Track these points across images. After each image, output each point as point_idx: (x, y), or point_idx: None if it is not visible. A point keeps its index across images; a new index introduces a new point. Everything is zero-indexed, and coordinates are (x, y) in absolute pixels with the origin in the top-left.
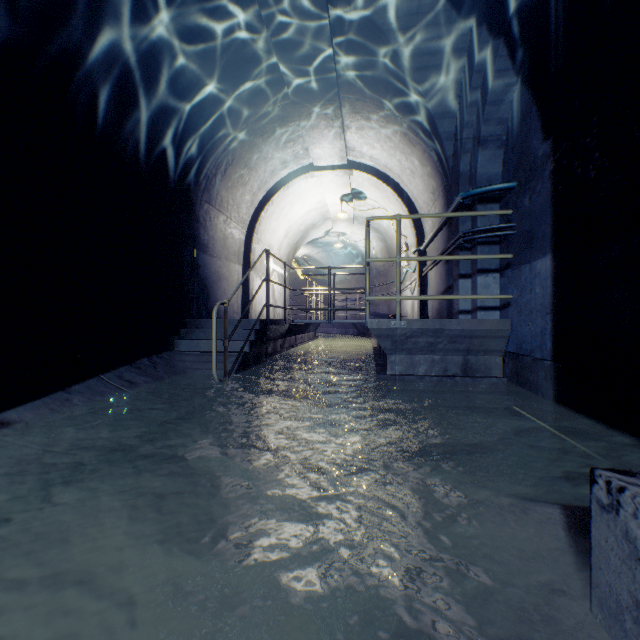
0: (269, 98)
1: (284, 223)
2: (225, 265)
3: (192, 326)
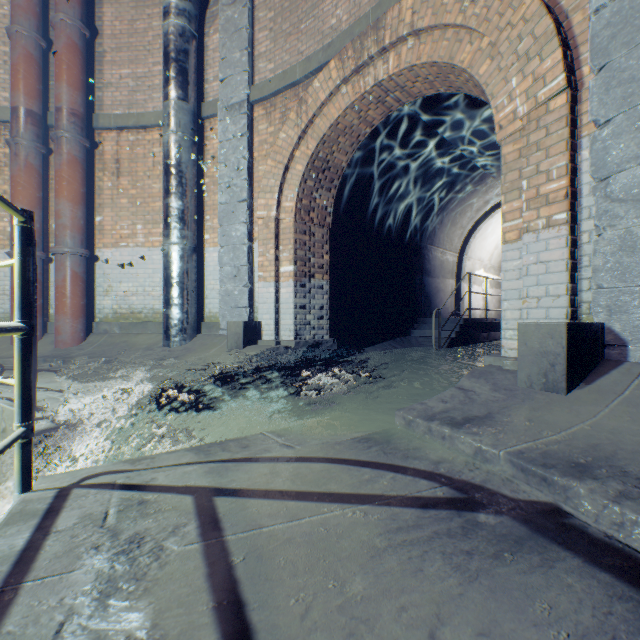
0: (469, 175)
1: (492, 239)
2: (441, 281)
3: (420, 322)
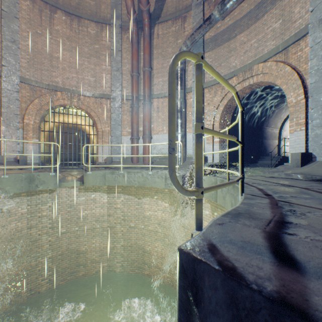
0: (283, 99)
1: None
2: (271, 141)
3: (261, 158)
